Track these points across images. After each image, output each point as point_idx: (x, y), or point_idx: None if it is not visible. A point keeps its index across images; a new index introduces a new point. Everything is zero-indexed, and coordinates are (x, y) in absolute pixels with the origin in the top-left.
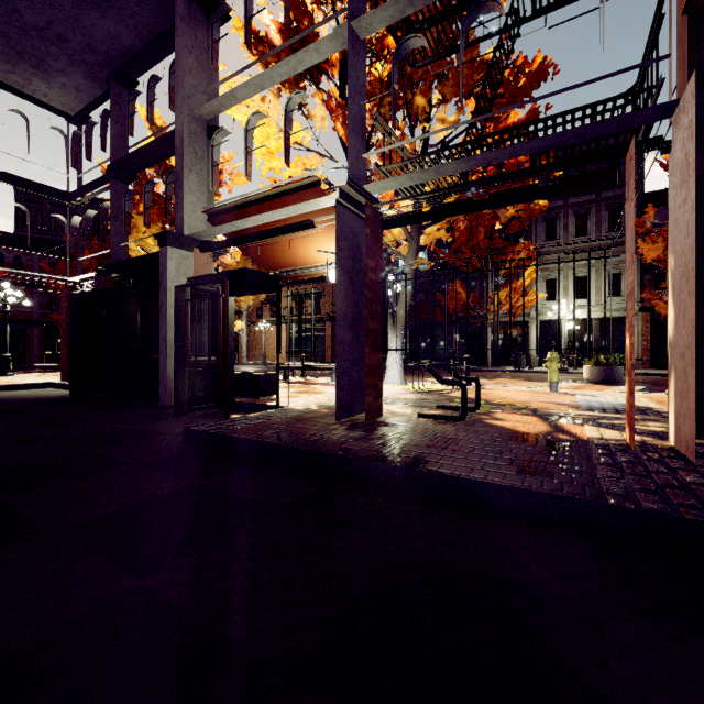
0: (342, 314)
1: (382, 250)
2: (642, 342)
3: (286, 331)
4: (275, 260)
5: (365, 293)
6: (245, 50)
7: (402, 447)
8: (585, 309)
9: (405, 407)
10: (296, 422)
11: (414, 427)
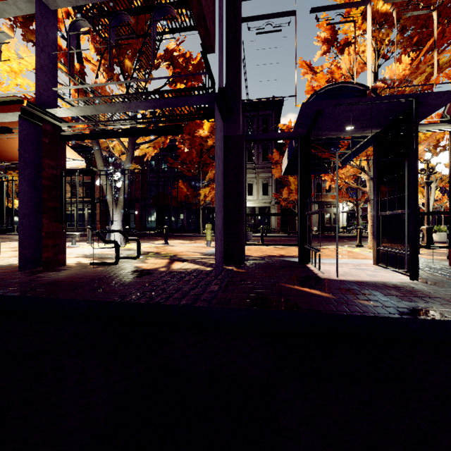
0: (27, 196)
1: (65, 154)
2: (277, 220)
3: None
4: (6, 153)
5: (43, 182)
6: None
7: (39, 283)
8: (252, 201)
9: (95, 259)
10: None
11: (75, 270)
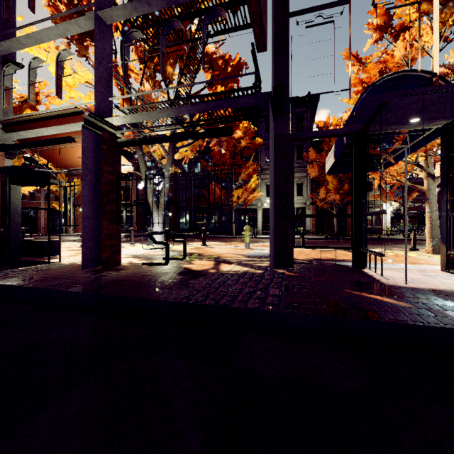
0: (89, 200)
1: (120, 160)
2: (312, 221)
3: None
4: (64, 161)
5: (102, 187)
6: (48, 9)
7: (104, 282)
8: None
9: (144, 259)
10: (51, 272)
11: (131, 270)
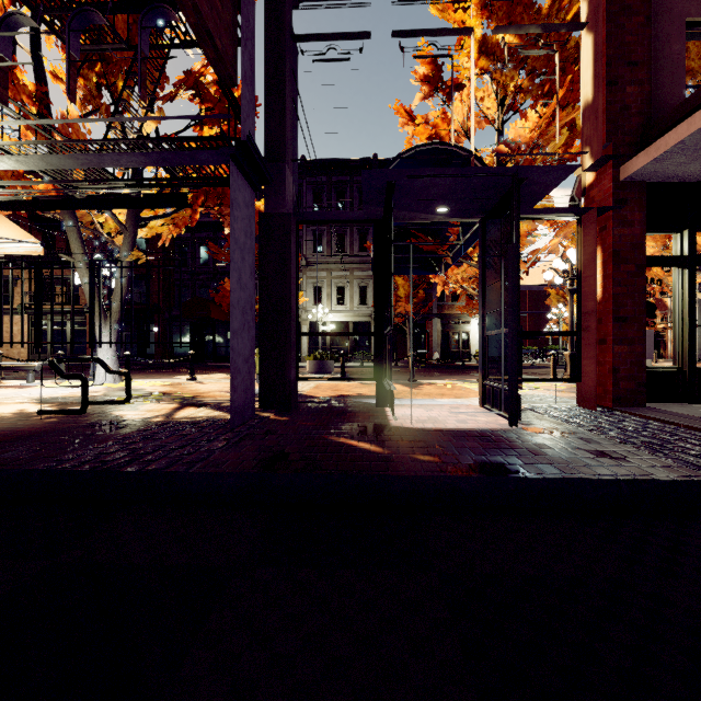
0: None
1: None
2: None
3: (28, 323)
4: None
5: None
6: None
7: None
8: (343, 314)
9: (55, 405)
10: None
11: (4, 424)
